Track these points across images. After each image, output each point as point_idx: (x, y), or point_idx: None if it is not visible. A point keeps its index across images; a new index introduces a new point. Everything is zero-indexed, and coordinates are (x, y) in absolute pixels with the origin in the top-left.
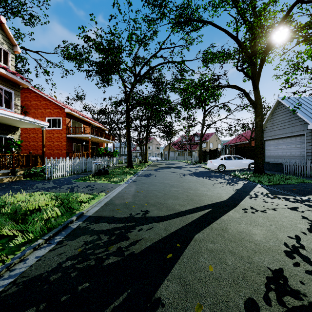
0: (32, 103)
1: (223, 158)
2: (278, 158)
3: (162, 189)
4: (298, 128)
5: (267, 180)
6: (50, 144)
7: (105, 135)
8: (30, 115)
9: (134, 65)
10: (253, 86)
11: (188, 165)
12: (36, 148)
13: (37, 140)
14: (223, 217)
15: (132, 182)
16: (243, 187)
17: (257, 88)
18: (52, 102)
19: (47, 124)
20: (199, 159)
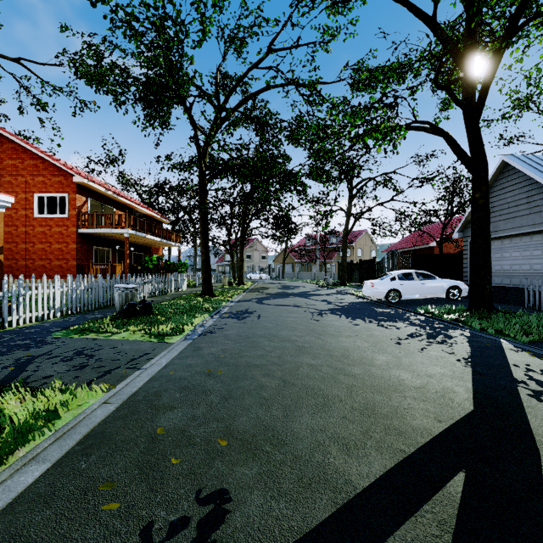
0: (6, 164)
1: (396, 277)
2: (501, 276)
3: (276, 360)
4: None
5: (515, 329)
6: (44, 247)
7: (160, 231)
8: (1, 189)
9: (216, 88)
10: (468, 123)
11: (321, 288)
12: (14, 257)
13: (16, 240)
14: None
15: (202, 336)
16: (479, 352)
17: (476, 128)
18: (49, 162)
19: (9, 199)
20: (342, 278)
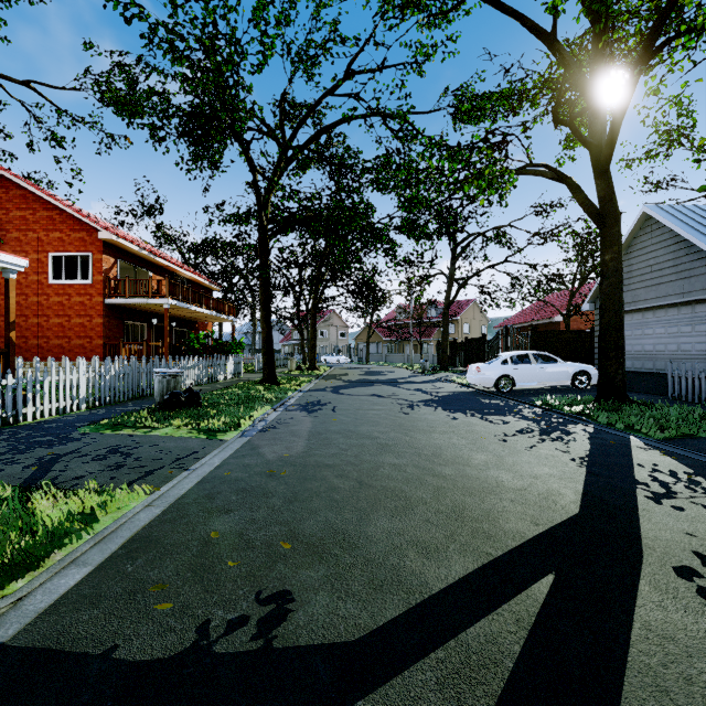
0: (13, 216)
1: (509, 360)
2: (642, 358)
3: (352, 460)
4: (700, 283)
5: (650, 423)
6: (62, 322)
7: (209, 301)
8: (7, 247)
9: (281, 120)
10: (596, 167)
11: (416, 375)
12: (23, 334)
13: (25, 313)
14: (637, 643)
15: (263, 432)
16: (599, 450)
17: (605, 173)
18: (67, 214)
19: (21, 262)
20: (442, 361)
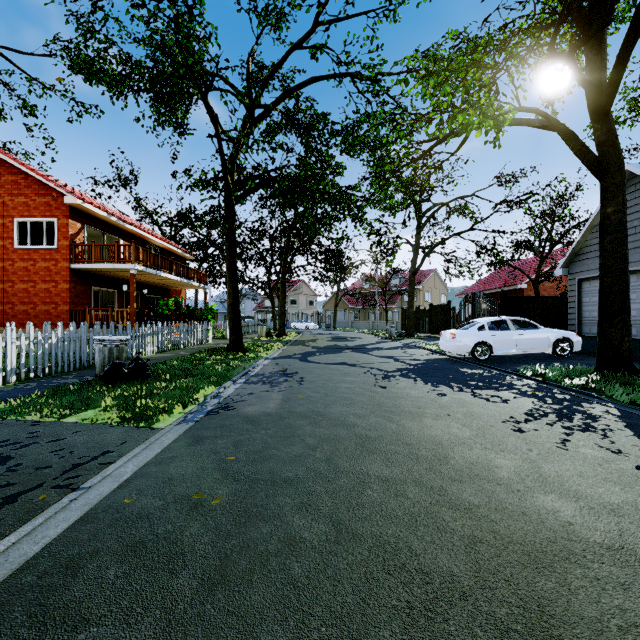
0: None
1: (486, 326)
2: None
3: (322, 469)
4: None
5: None
6: (27, 287)
7: (179, 268)
8: None
9: (248, 80)
10: (595, 109)
11: (383, 341)
12: None
13: None
14: None
15: (211, 414)
16: None
17: (606, 116)
18: (32, 178)
19: None
20: (408, 328)
